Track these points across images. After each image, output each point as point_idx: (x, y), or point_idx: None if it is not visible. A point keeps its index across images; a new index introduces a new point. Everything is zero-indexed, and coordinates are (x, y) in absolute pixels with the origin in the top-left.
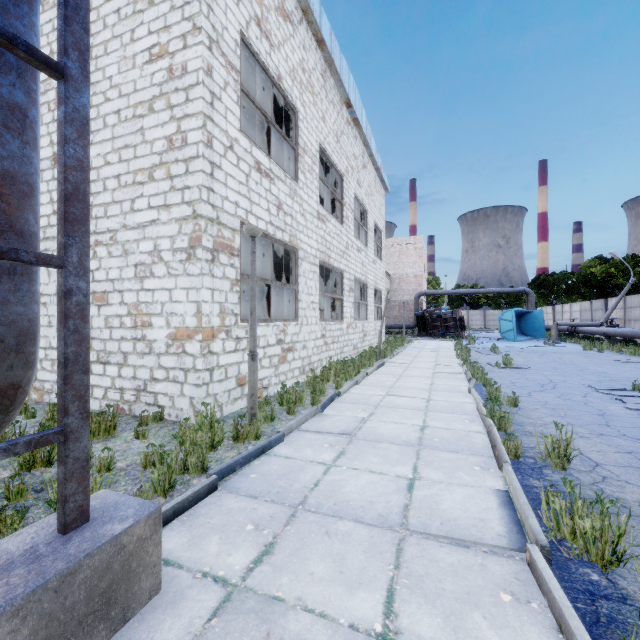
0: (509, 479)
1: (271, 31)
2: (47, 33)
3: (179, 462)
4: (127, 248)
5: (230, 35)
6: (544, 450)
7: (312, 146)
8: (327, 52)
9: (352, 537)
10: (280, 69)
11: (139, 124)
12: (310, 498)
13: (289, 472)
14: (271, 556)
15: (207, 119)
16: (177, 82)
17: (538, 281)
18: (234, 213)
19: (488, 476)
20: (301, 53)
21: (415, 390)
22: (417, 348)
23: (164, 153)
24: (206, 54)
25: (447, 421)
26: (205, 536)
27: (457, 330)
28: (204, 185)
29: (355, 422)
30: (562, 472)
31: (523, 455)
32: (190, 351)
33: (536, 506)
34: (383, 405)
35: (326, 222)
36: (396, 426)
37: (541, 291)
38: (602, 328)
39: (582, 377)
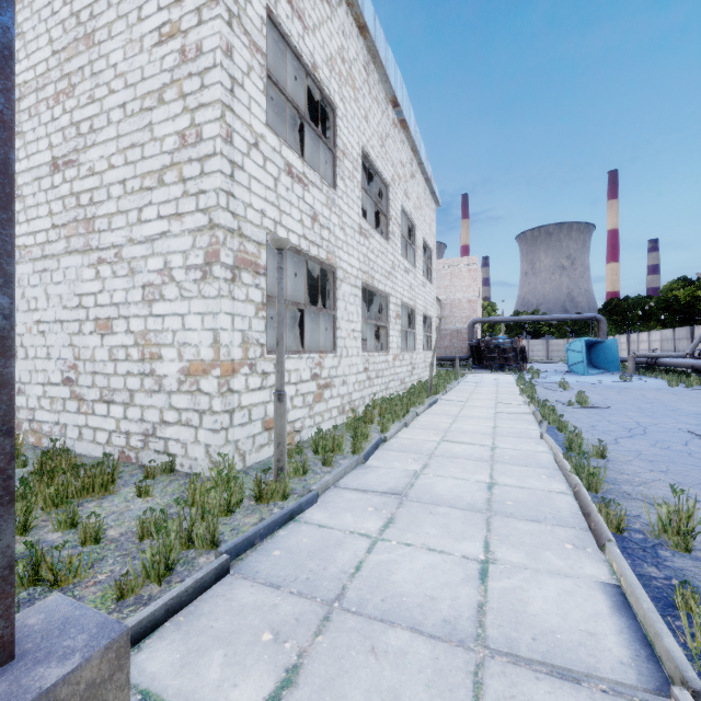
0: (619, 567)
1: (305, 10)
2: (45, 18)
3: (183, 533)
4: (134, 266)
5: (255, 10)
6: (653, 520)
7: (353, 149)
8: (370, 40)
9: (408, 658)
10: (315, 56)
11: (147, 118)
12: (350, 590)
13: (323, 548)
14: (294, 690)
15: (226, 109)
16: (191, 66)
17: (609, 306)
18: (260, 224)
19: (586, 559)
20: (340, 40)
21: (476, 435)
22: (473, 383)
23: (176, 152)
24: (225, 30)
25: (520, 477)
26: (205, 651)
27: (518, 362)
28: (222, 188)
29: (406, 477)
30: (685, 555)
31: (627, 527)
32: (206, 389)
33: (662, 610)
34: (438, 454)
35: (369, 238)
36: (457, 483)
37: (613, 318)
38: (689, 360)
39: (676, 419)
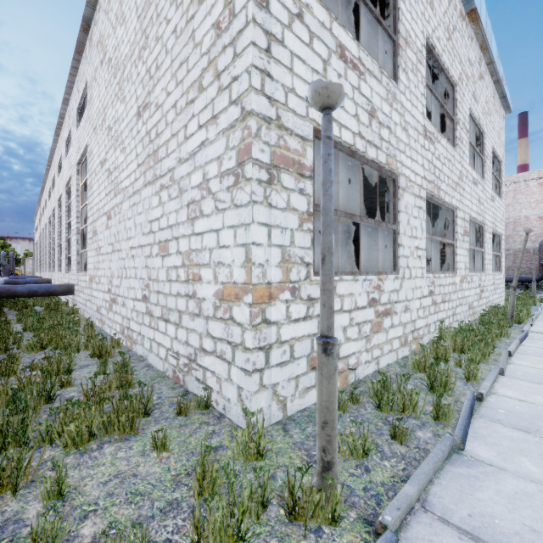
0: None
1: None
2: None
3: None
4: (181, 186)
5: None
6: None
7: (416, 38)
8: None
9: None
10: None
11: (190, 28)
12: None
13: None
14: None
15: None
16: None
17: None
18: (304, 114)
19: None
20: None
21: None
22: None
23: (211, 47)
24: None
25: None
26: None
27: None
28: (255, 65)
29: None
30: None
31: None
32: (238, 318)
33: None
34: None
35: (434, 142)
36: None
37: None
38: None
39: None
